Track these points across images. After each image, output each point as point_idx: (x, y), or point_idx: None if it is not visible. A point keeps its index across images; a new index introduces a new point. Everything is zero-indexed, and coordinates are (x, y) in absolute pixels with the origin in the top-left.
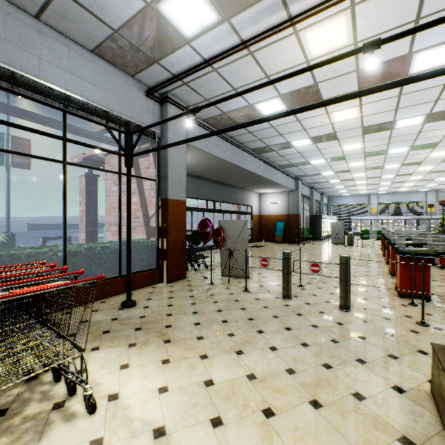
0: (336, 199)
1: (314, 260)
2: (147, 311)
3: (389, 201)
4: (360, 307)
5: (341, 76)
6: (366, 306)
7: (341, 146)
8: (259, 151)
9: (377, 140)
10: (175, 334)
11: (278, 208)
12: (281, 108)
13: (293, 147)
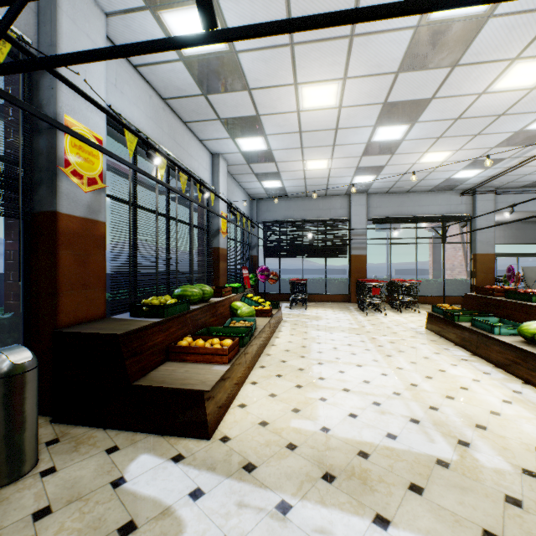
0: None
1: None
2: None
3: None
4: None
5: None
6: None
7: None
8: None
9: None
10: None
11: None
12: None
13: None
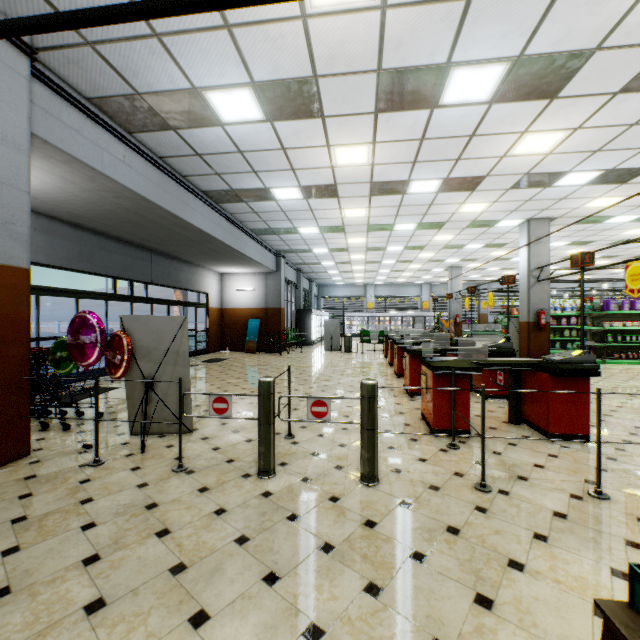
0: (329, 289)
1: (306, 379)
2: None
3: (386, 295)
4: (391, 469)
5: (355, 76)
6: (398, 465)
7: (342, 209)
8: (217, 198)
9: (386, 207)
10: None
11: (251, 299)
12: (255, 115)
13: (274, 200)
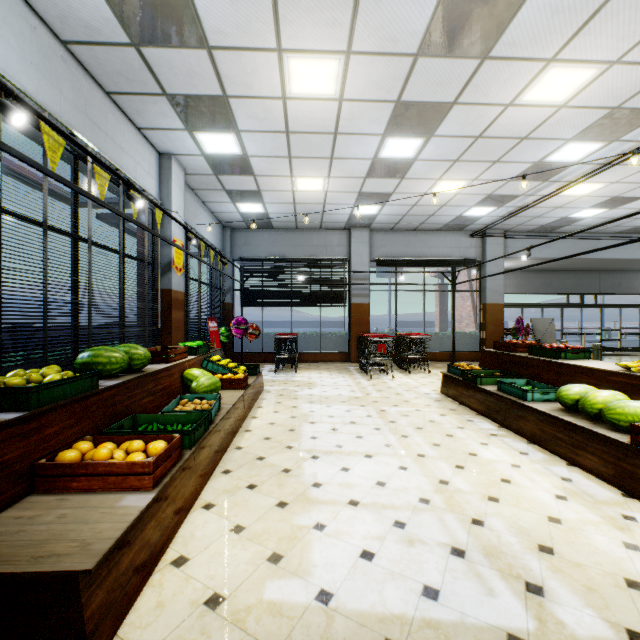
0: None
1: None
2: None
3: None
4: None
5: (636, 188)
6: None
7: None
8: (632, 232)
9: None
10: None
11: None
12: (601, 211)
13: None
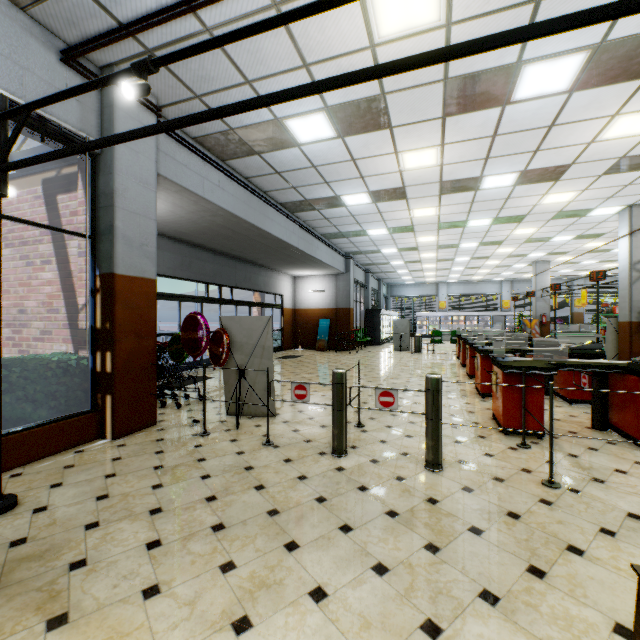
0: (398, 289)
1: (375, 376)
2: (36, 523)
3: (461, 293)
4: (456, 460)
5: (422, 88)
6: (463, 457)
7: (411, 210)
8: (292, 209)
9: (457, 204)
10: (89, 588)
11: (321, 300)
12: (327, 134)
13: (344, 206)
